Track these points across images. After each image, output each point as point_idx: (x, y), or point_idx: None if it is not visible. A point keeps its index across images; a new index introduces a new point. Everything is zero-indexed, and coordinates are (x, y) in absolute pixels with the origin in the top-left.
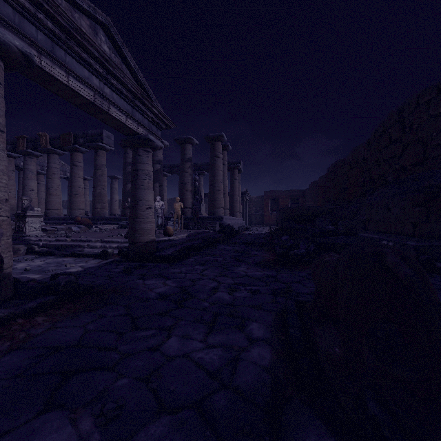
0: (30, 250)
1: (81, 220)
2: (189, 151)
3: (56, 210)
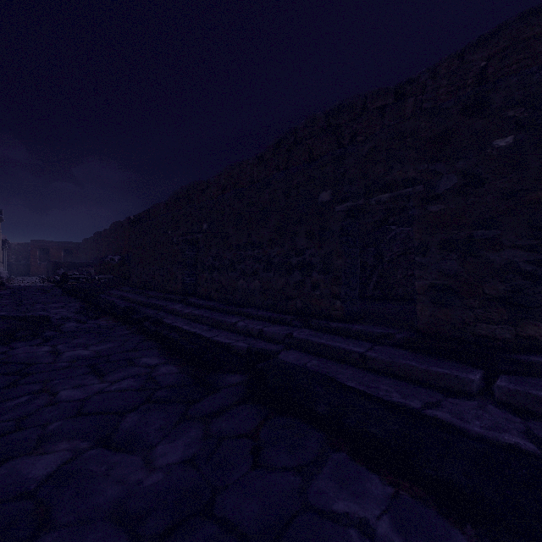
0: None
1: None
2: None
3: None
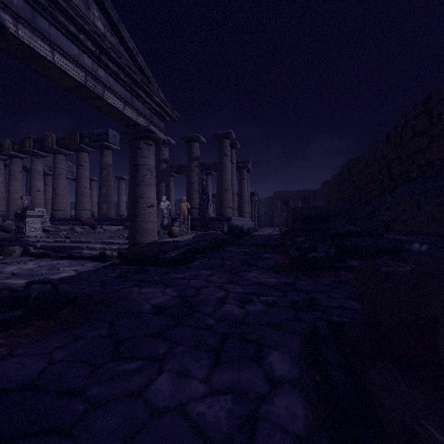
0: (26, 252)
1: (85, 221)
2: (196, 149)
3: (62, 211)
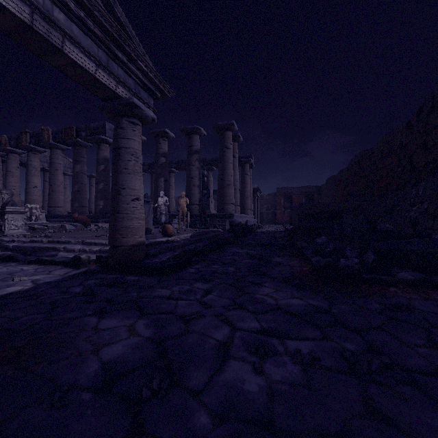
0: None
1: (77, 218)
2: (196, 142)
3: (59, 207)
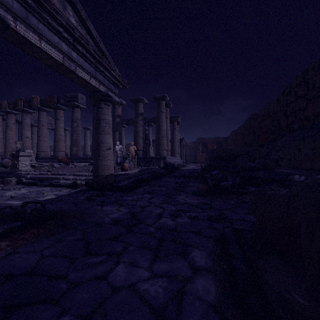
0: (19, 181)
1: (61, 159)
2: (140, 108)
3: (44, 152)
